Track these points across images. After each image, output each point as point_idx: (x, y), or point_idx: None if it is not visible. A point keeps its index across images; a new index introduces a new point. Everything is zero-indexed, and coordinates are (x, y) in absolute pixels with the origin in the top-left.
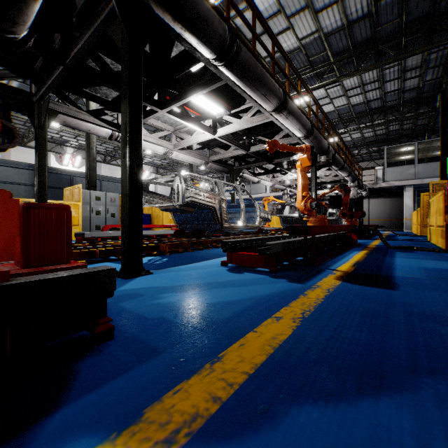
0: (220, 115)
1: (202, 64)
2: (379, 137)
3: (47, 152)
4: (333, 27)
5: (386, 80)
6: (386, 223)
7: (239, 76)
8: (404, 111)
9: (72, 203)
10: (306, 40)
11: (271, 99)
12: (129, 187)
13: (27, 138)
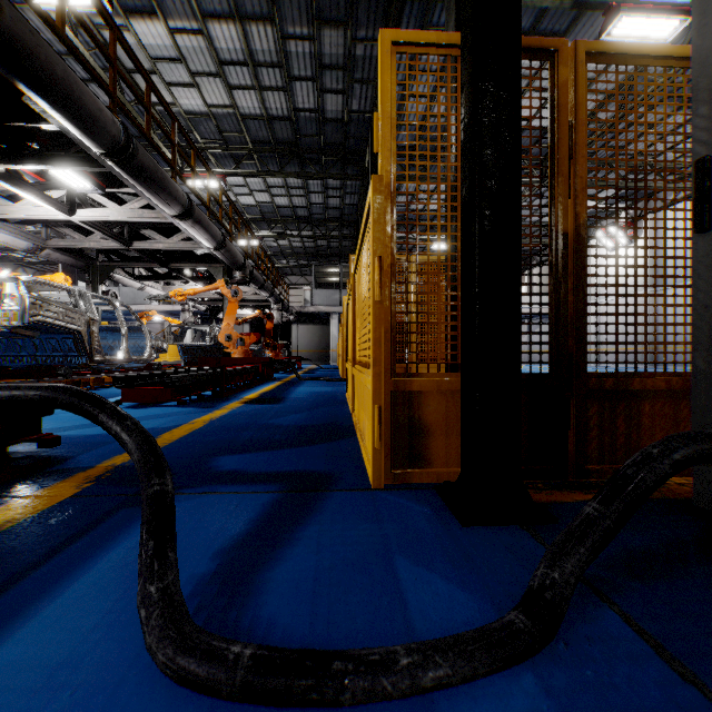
0: (84, 191)
1: None
2: (309, 250)
3: None
4: (252, 112)
5: (311, 190)
6: (315, 355)
7: (134, 176)
8: (331, 228)
9: None
10: (217, 110)
11: (173, 205)
12: None
13: None
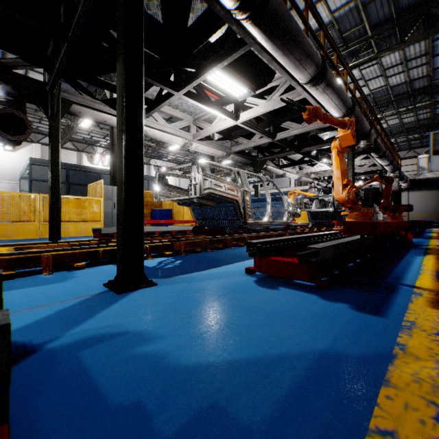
0: (243, 98)
1: (222, 32)
2: (421, 122)
3: (80, 152)
4: None
5: (435, 53)
6: (429, 219)
7: (269, 34)
8: None
9: (94, 198)
10: (339, 13)
11: (306, 65)
12: (125, 170)
13: (62, 140)
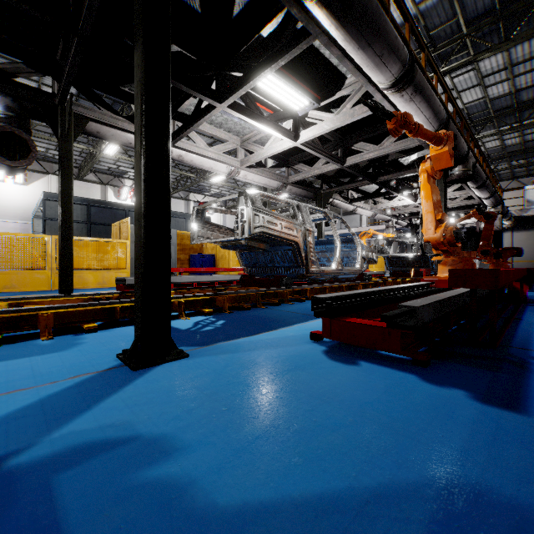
0: (304, 111)
1: (278, 22)
2: (528, 144)
3: (105, 185)
4: None
5: None
6: None
7: (340, 18)
8: None
9: (118, 241)
10: (426, 5)
11: (389, 63)
12: (145, 198)
13: (83, 171)
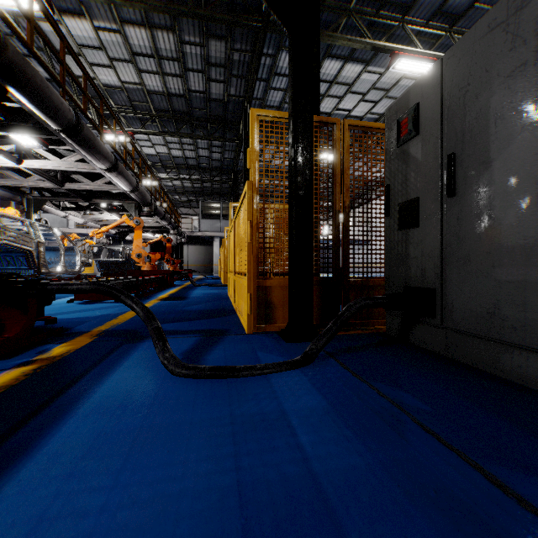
0: (31, 147)
1: None
2: (197, 189)
3: None
4: (155, 89)
5: (199, 147)
6: (201, 268)
7: (79, 144)
8: (214, 174)
9: None
10: (129, 85)
11: (104, 162)
12: None
13: None
